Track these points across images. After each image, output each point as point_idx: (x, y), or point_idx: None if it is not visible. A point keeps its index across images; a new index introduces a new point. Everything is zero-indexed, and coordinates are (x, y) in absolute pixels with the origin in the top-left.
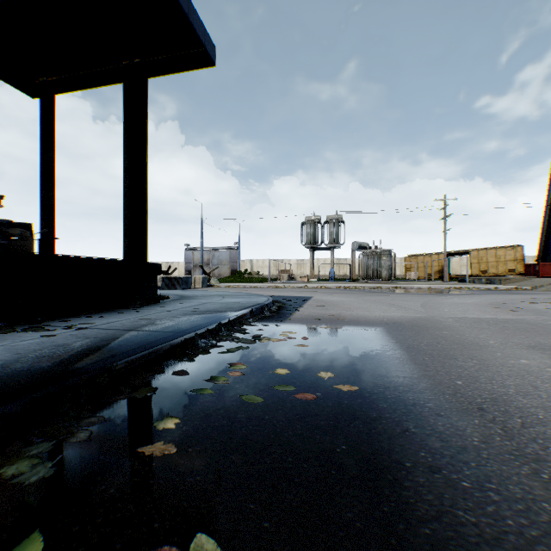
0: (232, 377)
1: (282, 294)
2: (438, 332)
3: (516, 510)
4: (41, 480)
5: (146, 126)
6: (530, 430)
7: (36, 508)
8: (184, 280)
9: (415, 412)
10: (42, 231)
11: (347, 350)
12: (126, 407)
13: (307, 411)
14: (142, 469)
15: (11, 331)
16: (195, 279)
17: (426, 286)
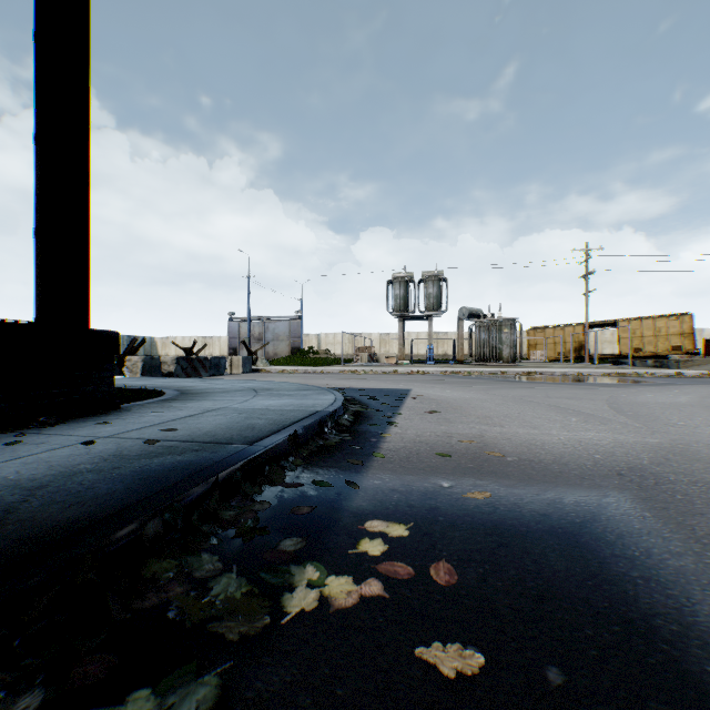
0: None
1: (361, 384)
2: None
3: None
4: None
5: (87, 52)
6: None
7: None
8: (214, 362)
9: None
10: None
11: None
12: None
13: None
14: None
15: None
16: (231, 360)
17: (574, 371)
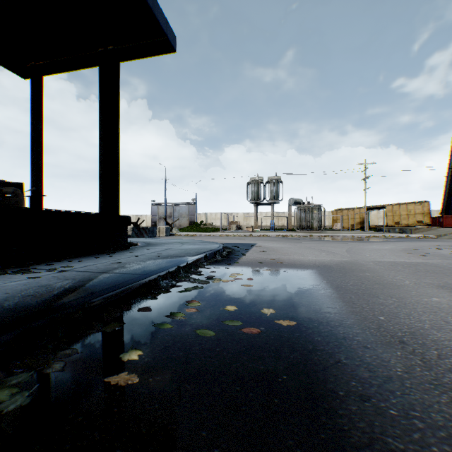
0: (188, 313)
1: (231, 241)
2: (362, 274)
3: (440, 438)
4: (18, 409)
5: (118, 102)
6: (446, 361)
7: (11, 435)
8: (150, 230)
9: (345, 345)
10: (31, 189)
11: (286, 290)
12: (96, 340)
13: (253, 343)
14: (108, 398)
15: (3, 274)
16: (159, 229)
17: (350, 234)
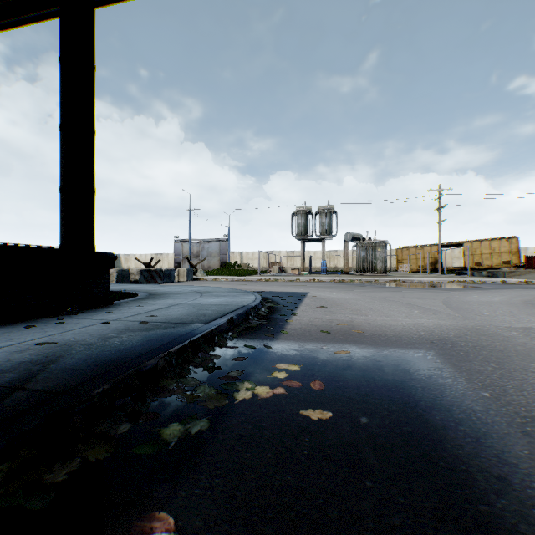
0: None
1: (273, 288)
2: (534, 365)
3: None
4: None
5: (93, 69)
6: None
7: None
8: (166, 273)
9: None
10: None
11: (418, 434)
12: None
13: None
14: None
15: None
16: (179, 272)
17: (427, 279)
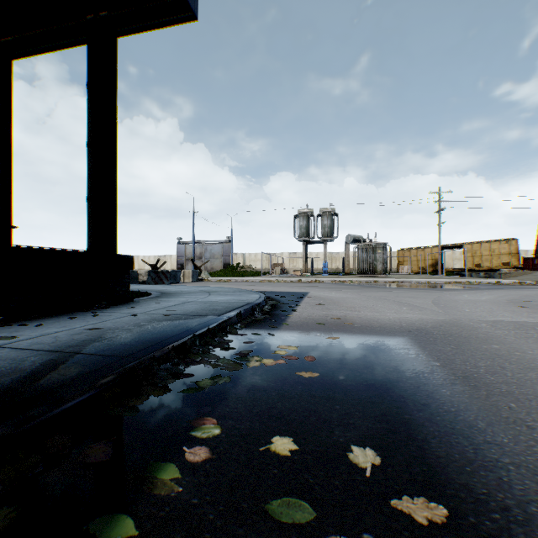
0: (189, 464)
1: (275, 289)
2: (486, 346)
3: None
4: None
5: (116, 93)
6: None
7: None
8: (172, 274)
9: None
10: None
11: (378, 385)
12: None
13: None
14: None
15: None
16: (184, 273)
17: (425, 280)
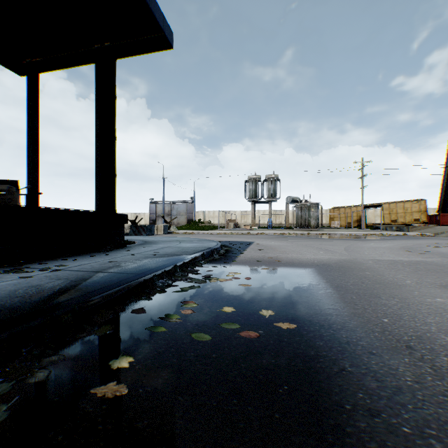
0: (183, 315)
1: (229, 239)
2: (361, 273)
3: None
4: None
5: (115, 99)
6: None
7: None
8: (148, 228)
9: (349, 350)
10: (26, 187)
11: (284, 289)
12: (86, 345)
13: (251, 349)
14: (92, 412)
15: None
16: (157, 227)
17: (347, 232)
